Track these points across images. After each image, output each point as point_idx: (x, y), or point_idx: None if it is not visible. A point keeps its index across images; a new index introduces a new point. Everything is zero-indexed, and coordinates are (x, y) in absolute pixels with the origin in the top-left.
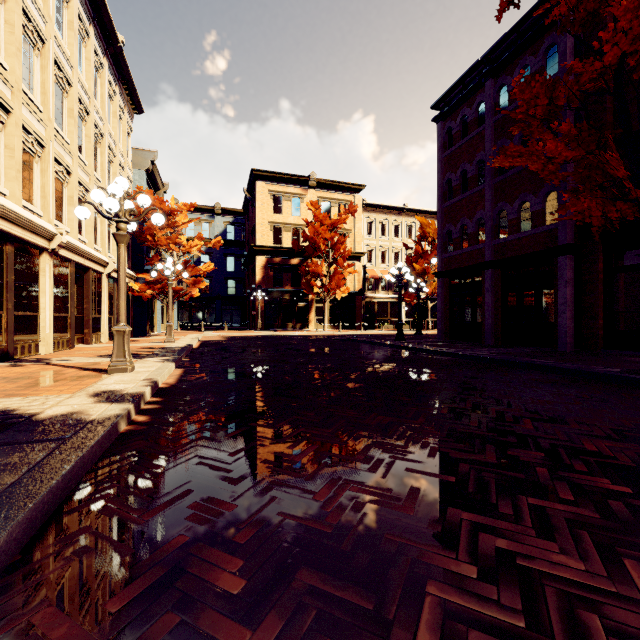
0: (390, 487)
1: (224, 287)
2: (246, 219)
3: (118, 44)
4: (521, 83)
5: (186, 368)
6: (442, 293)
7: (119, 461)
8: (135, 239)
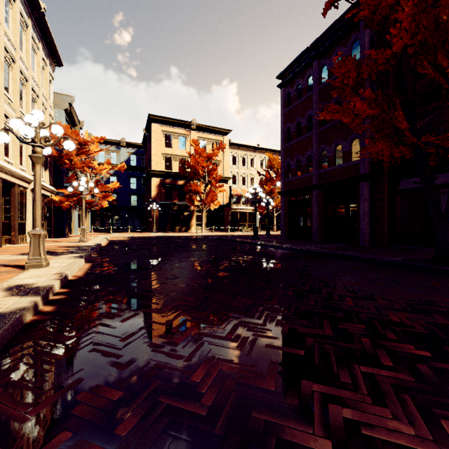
0: (254, 363)
1: (128, 200)
2: (145, 151)
3: (40, 10)
4: (339, 61)
5: (94, 263)
6: (284, 206)
7: (18, 352)
8: (56, 162)
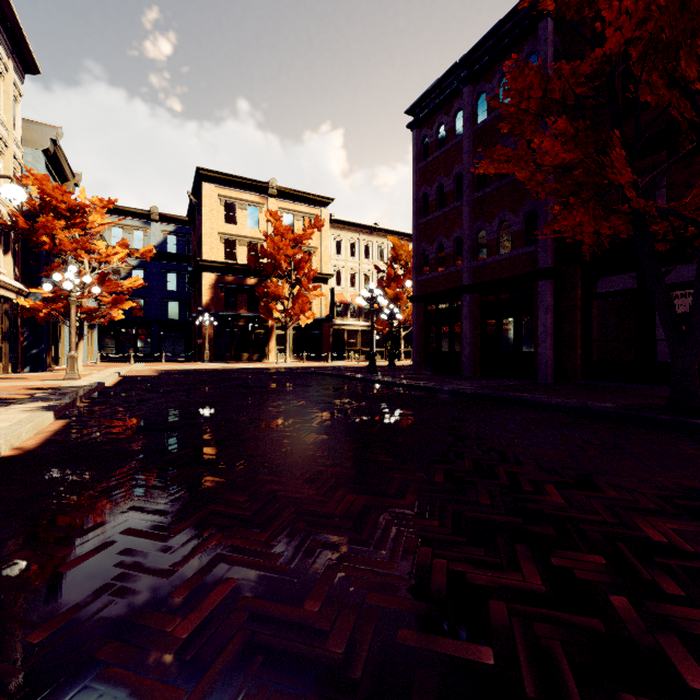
0: None
1: (163, 310)
2: (192, 229)
3: None
4: (514, 69)
5: (73, 419)
6: (417, 320)
7: None
8: (27, 241)
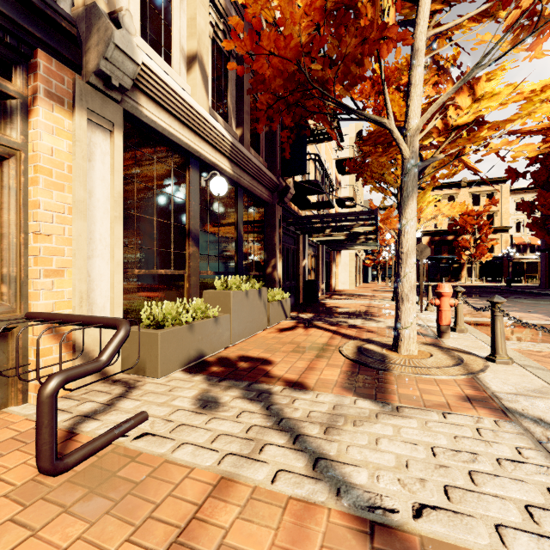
0: None
1: None
2: None
3: None
4: (520, 204)
5: None
6: (543, 261)
7: None
8: None
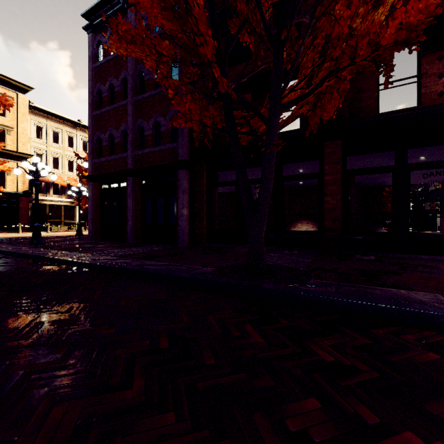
0: None
1: None
2: None
3: None
4: None
5: None
6: (93, 196)
7: None
8: None
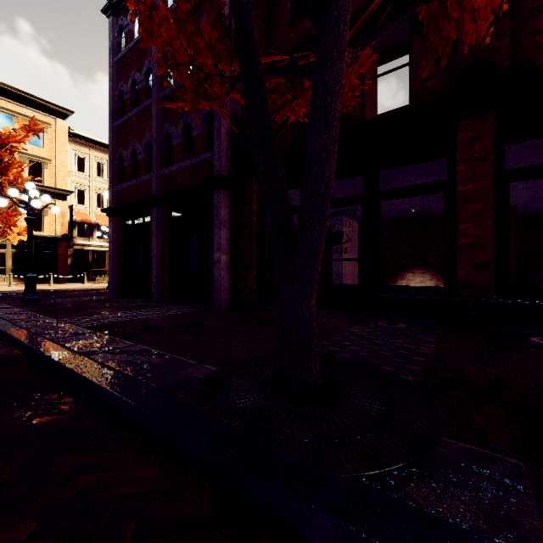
0: None
1: None
2: None
3: None
4: None
5: None
6: (114, 236)
7: None
8: None
